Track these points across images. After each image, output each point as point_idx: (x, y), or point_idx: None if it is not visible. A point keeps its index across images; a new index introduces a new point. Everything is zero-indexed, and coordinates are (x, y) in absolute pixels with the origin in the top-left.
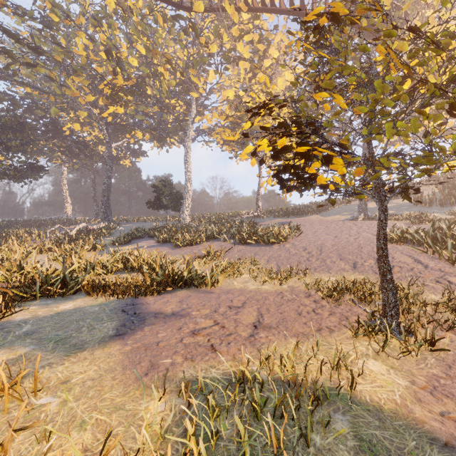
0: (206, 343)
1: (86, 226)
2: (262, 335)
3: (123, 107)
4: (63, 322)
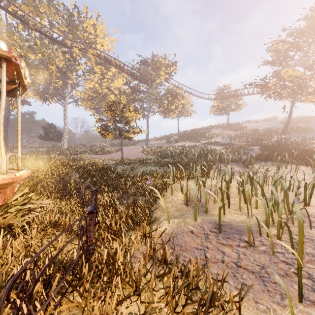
0: None
1: None
2: None
3: None
4: None
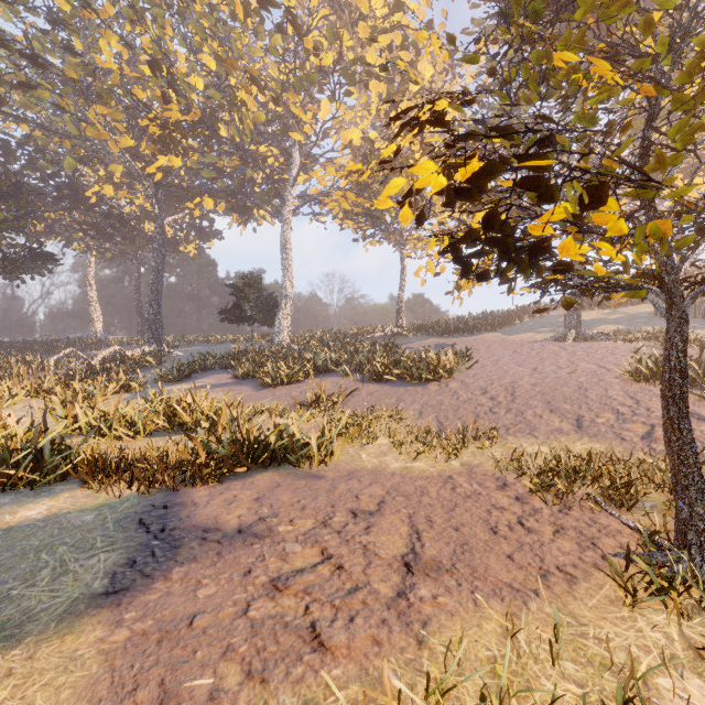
0: (302, 617)
1: (120, 351)
2: (424, 591)
3: (181, 158)
4: (8, 554)
